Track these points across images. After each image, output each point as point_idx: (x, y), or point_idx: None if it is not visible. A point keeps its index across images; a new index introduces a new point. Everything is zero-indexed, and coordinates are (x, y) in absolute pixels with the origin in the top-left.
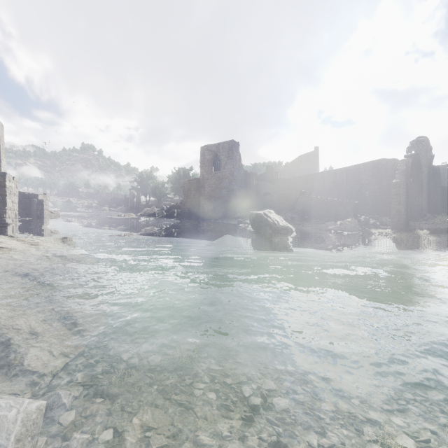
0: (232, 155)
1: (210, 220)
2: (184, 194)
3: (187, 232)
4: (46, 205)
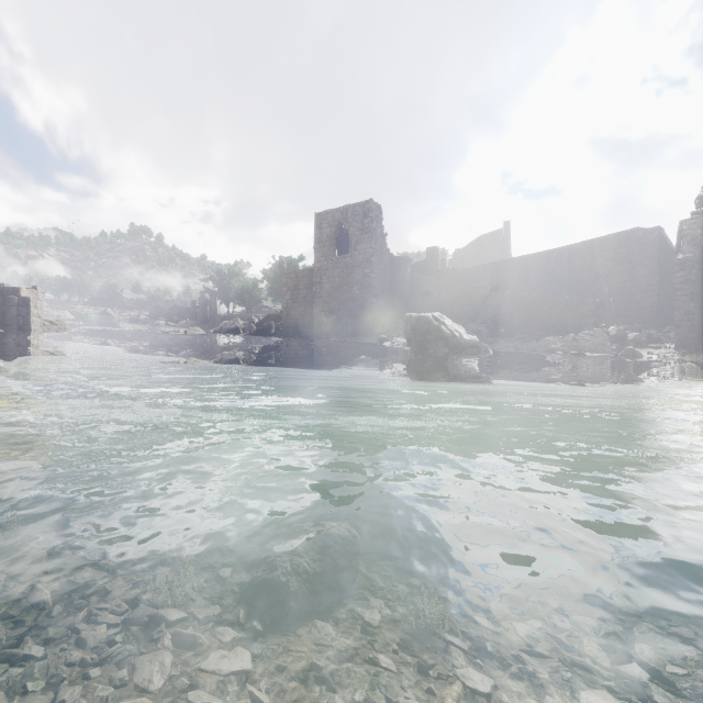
0: (370, 225)
1: (331, 338)
2: (287, 295)
3: (291, 359)
4: (37, 308)
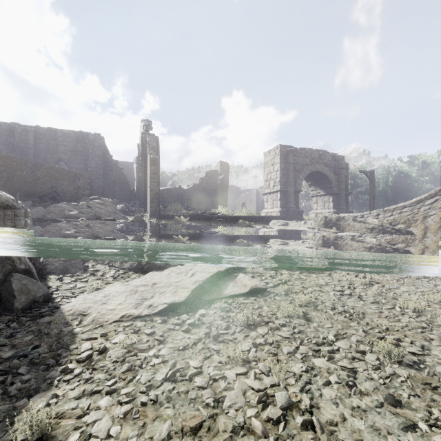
0: None
1: None
2: None
3: None
4: None
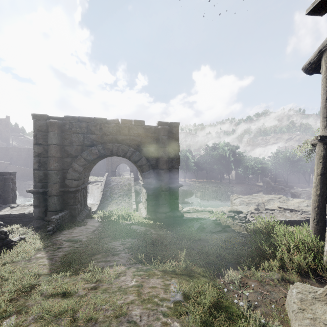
0: None
1: None
2: None
3: None
4: None
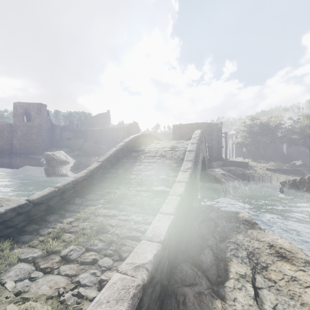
0: (41, 112)
1: (22, 155)
2: None
3: None
4: None
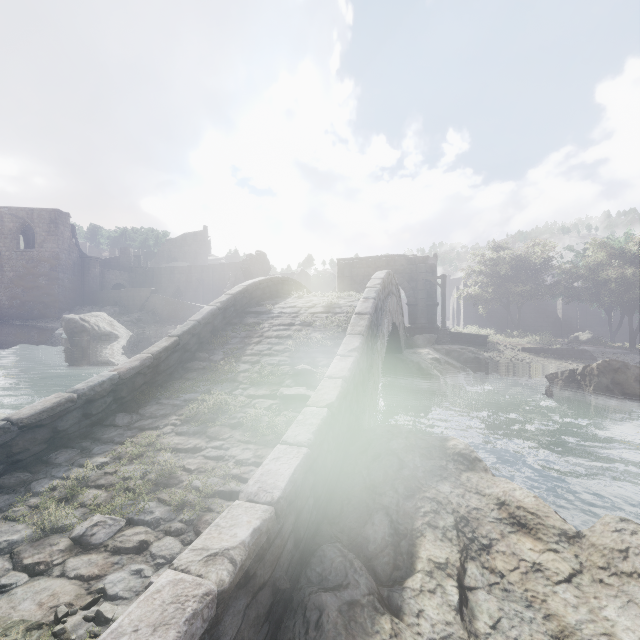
0: (57, 230)
1: (14, 320)
2: None
3: None
4: None
